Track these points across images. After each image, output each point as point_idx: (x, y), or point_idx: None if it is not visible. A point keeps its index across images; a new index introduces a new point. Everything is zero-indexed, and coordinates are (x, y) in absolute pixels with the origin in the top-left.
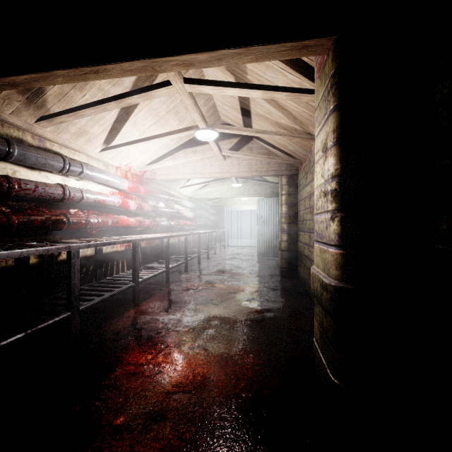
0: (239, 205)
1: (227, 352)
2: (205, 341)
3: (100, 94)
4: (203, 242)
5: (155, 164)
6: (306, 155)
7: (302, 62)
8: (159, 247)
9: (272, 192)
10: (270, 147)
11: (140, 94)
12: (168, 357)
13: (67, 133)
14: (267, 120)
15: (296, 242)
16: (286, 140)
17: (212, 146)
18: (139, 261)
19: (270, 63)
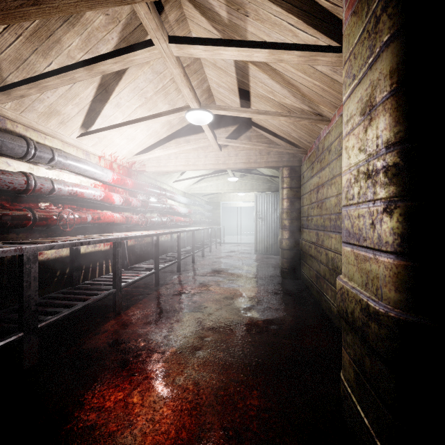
0: (235, 201)
1: (223, 388)
2: (196, 369)
3: (71, 63)
4: (198, 239)
5: (143, 155)
6: (312, 142)
7: (321, 10)
8: (150, 245)
9: (270, 187)
10: (271, 135)
11: (115, 59)
12: (145, 396)
13: (33, 113)
14: (269, 101)
15: (299, 240)
16: (290, 125)
17: (207, 133)
18: (125, 261)
19: (277, 18)
